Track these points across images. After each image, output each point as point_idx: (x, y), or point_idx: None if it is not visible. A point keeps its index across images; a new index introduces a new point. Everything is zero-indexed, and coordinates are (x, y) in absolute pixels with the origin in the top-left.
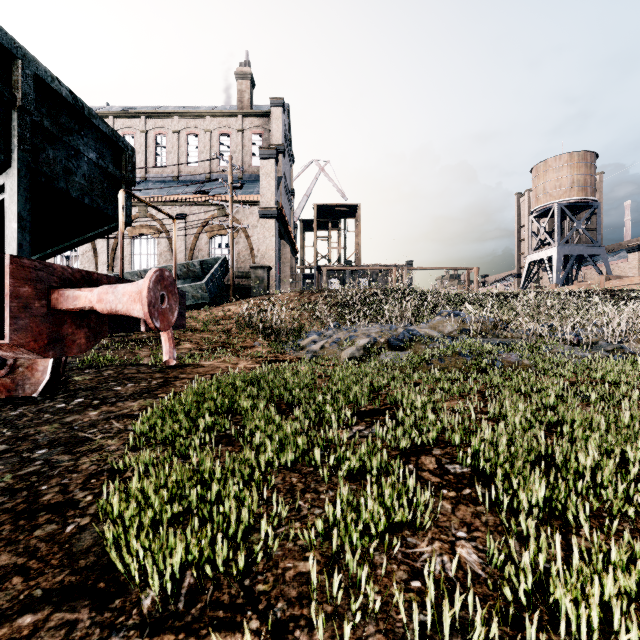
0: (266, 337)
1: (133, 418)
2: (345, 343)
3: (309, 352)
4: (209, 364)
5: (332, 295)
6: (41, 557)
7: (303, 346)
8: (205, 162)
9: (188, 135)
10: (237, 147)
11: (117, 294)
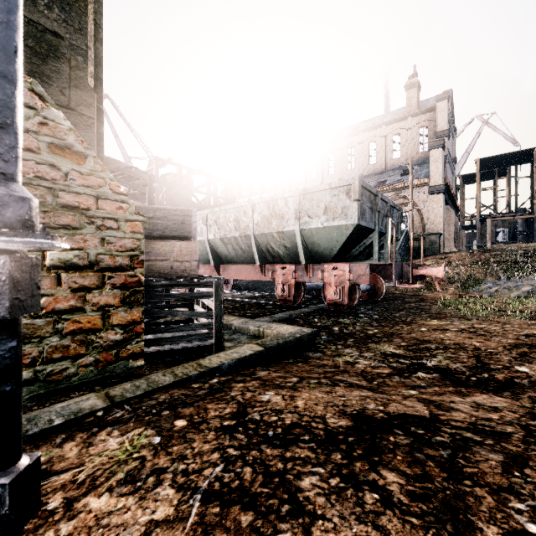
0: (452, 284)
1: (428, 306)
2: (513, 289)
3: (487, 293)
4: (429, 295)
5: (501, 254)
6: (448, 316)
7: (481, 290)
8: (381, 159)
9: (369, 143)
10: (406, 141)
11: (432, 271)
